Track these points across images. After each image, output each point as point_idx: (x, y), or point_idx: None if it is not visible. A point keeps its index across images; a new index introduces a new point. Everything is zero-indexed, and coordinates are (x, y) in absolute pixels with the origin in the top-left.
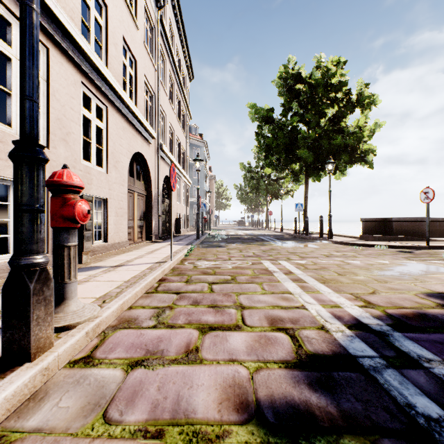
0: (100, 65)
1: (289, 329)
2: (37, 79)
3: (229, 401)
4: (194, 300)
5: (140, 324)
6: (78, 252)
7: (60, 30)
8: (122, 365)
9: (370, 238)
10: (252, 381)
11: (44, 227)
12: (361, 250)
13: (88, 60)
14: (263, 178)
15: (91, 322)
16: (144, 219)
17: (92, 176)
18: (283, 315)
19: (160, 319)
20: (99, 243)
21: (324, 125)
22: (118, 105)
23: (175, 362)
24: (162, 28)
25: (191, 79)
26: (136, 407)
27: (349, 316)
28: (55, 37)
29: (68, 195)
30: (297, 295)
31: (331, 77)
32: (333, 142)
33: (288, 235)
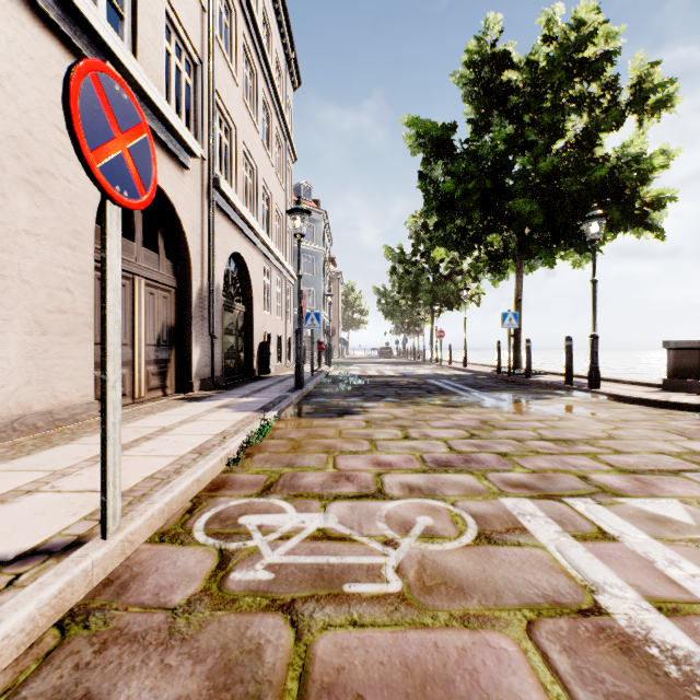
0: None
1: None
2: None
3: None
4: None
5: None
6: None
7: None
8: None
9: (696, 387)
10: None
11: None
12: None
13: None
14: (426, 273)
15: None
16: (172, 344)
17: None
18: None
19: None
20: None
21: (563, 151)
22: None
23: None
24: None
25: (295, 85)
26: None
27: None
28: None
29: None
30: None
31: (584, 44)
32: (590, 179)
33: (484, 376)
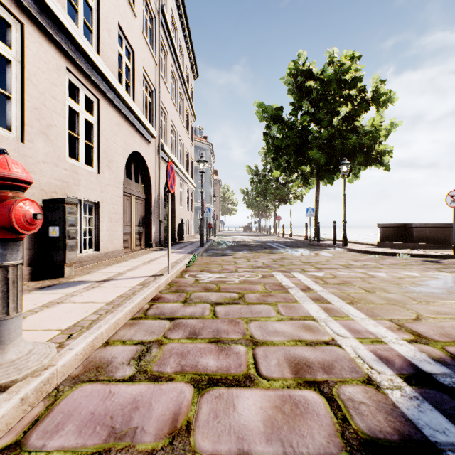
0: (89, 50)
1: (323, 383)
2: None
3: None
4: (191, 331)
5: (113, 373)
6: (59, 263)
7: (37, 3)
8: None
9: (388, 245)
10: None
11: None
12: (382, 260)
13: (74, 42)
14: (271, 182)
15: (35, 379)
16: (143, 225)
17: (80, 176)
18: (310, 356)
19: (142, 364)
20: (89, 253)
21: (337, 125)
22: (111, 98)
23: None
24: (164, 20)
25: (195, 77)
26: None
27: (400, 359)
28: (31, 11)
29: (3, 193)
30: (322, 323)
31: (345, 72)
32: (347, 142)
33: (298, 242)
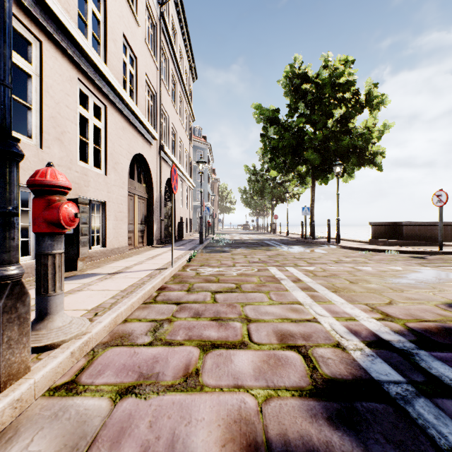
0: (98, 61)
1: (301, 346)
2: (9, 60)
3: (235, 442)
4: (196, 312)
5: (134, 340)
6: (73, 258)
7: (54, 22)
8: (110, 393)
9: (379, 243)
10: (262, 414)
11: (18, 233)
12: (371, 256)
13: (85, 55)
14: (269, 181)
15: (78, 340)
16: (145, 223)
17: (89, 178)
18: (293, 329)
19: (157, 334)
20: (97, 249)
21: (331, 126)
22: (117, 104)
23: (171, 389)
24: (164, 26)
25: (194, 79)
26: (121, 451)
27: (366, 331)
28: (49, 30)
29: (52, 197)
30: (307, 306)
31: (339, 76)
32: (341, 144)
33: (294, 240)
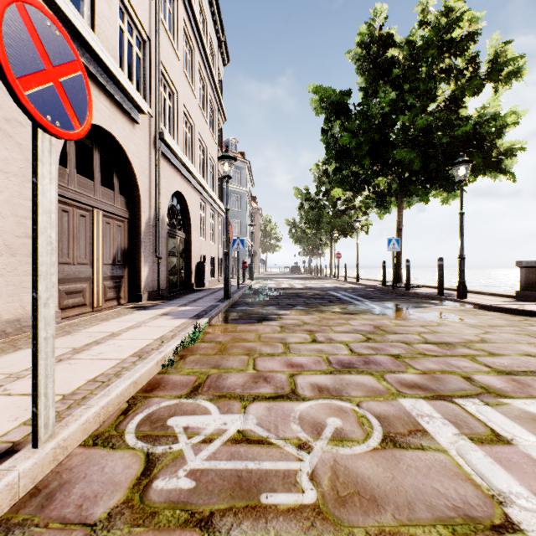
0: None
1: None
2: None
3: None
4: None
5: None
6: None
7: None
8: None
9: None
10: None
11: None
12: None
13: None
14: (326, 209)
15: None
16: (125, 263)
17: None
18: None
19: None
20: None
21: (436, 111)
22: None
23: None
24: None
25: (225, 62)
26: None
27: None
28: None
29: None
30: None
31: (452, 27)
32: (458, 133)
33: (372, 289)
